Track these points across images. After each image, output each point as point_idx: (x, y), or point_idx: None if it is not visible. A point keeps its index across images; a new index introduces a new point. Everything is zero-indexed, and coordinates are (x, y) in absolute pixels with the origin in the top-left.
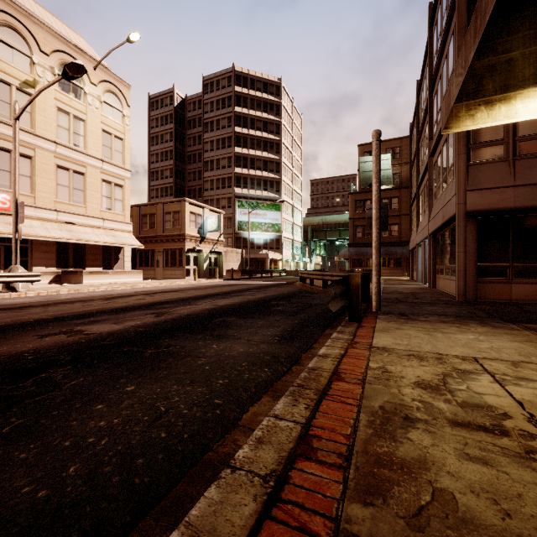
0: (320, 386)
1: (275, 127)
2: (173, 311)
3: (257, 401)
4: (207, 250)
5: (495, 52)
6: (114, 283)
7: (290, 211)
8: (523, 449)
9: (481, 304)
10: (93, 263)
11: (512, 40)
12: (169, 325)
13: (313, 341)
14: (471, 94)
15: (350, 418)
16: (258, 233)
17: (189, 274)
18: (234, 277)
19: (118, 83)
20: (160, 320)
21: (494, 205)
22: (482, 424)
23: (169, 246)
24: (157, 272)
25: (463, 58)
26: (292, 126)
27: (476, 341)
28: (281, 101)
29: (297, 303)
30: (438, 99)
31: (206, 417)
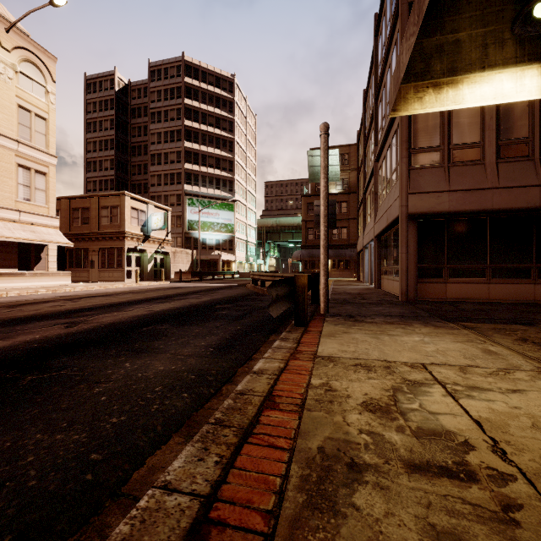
0: (246, 420)
1: (228, 125)
2: (92, 320)
3: (161, 445)
4: (152, 250)
5: (443, 31)
6: (33, 286)
7: (244, 211)
8: (499, 503)
9: (421, 304)
10: (5, 263)
11: (459, 20)
12: (79, 339)
13: (254, 351)
14: (419, 74)
15: (276, 475)
16: (210, 233)
17: (130, 276)
18: (183, 279)
19: (40, 53)
20: (69, 332)
21: (432, 209)
22: (444, 464)
23: (106, 244)
24: (91, 274)
25: (416, 12)
26: (246, 125)
27: (422, 344)
28: (234, 99)
29: (244, 306)
30: (382, 106)
31: (64, 491)
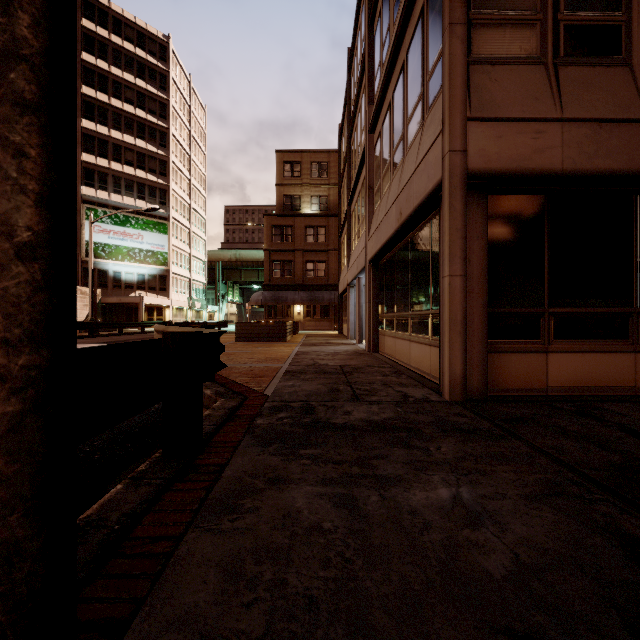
0: None
1: (159, 107)
2: None
3: None
4: None
5: None
6: None
7: (186, 236)
8: None
9: (526, 423)
10: None
11: None
12: None
13: None
14: None
15: None
16: (127, 264)
17: None
18: None
19: None
20: None
21: (525, 163)
22: None
23: None
24: None
25: None
26: (189, 115)
27: None
28: (169, 71)
29: None
30: (384, 20)
31: None
